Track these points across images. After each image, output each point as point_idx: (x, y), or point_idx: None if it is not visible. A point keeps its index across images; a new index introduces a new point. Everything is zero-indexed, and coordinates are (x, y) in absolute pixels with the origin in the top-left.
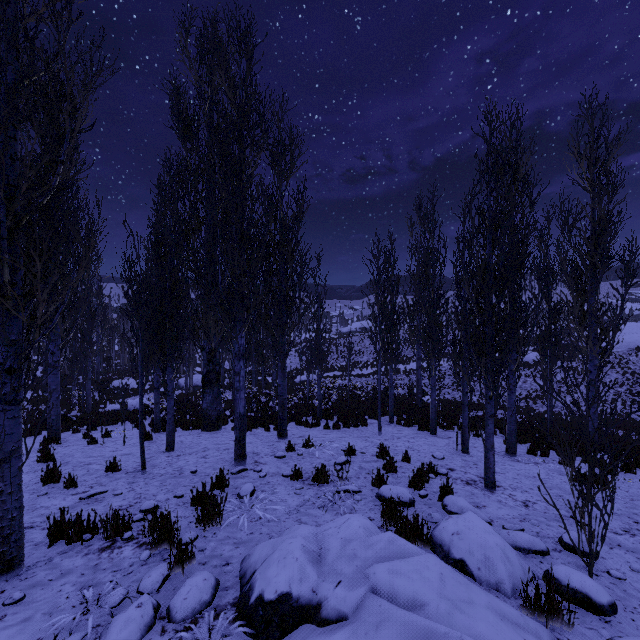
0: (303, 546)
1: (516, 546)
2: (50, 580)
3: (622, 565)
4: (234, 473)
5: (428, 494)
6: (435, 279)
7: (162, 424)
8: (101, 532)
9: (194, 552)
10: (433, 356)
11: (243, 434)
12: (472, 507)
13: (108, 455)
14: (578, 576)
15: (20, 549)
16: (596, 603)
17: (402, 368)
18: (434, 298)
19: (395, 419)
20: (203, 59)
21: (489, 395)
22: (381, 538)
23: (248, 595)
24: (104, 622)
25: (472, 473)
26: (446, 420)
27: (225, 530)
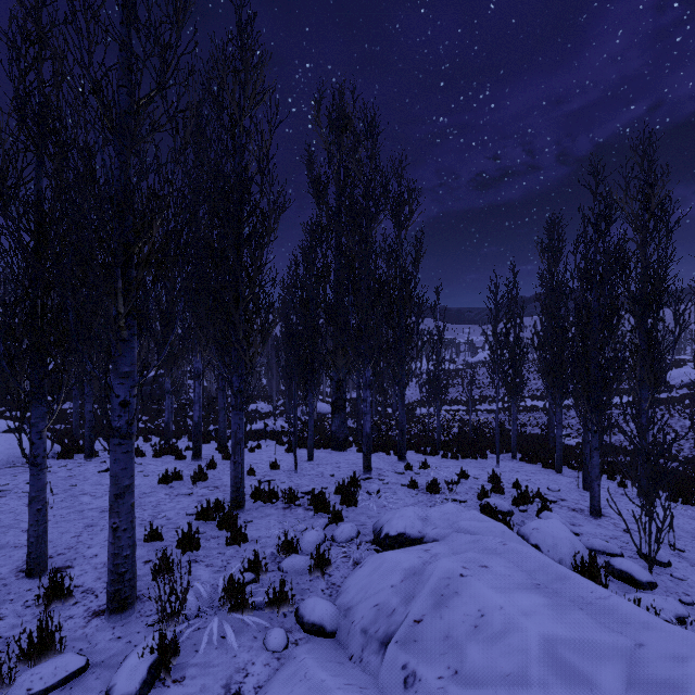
0: (414, 512)
1: (592, 548)
2: (262, 517)
3: (691, 574)
4: (363, 479)
5: (527, 510)
6: (560, 313)
7: (298, 442)
8: (280, 500)
9: (342, 514)
10: (557, 392)
11: (369, 450)
12: (563, 520)
13: (266, 459)
14: (628, 563)
15: (244, 498)
16: (637, 580)
17: (540, 405)
18: (558, 332)
19: (520, 456)
20: (333, 129)
21: (594, 429)
22: (468, 513)
23: (379, 534)
24: (298, 536)
25: (583, 504)
26: (580, 462)
27: (360, 509)
